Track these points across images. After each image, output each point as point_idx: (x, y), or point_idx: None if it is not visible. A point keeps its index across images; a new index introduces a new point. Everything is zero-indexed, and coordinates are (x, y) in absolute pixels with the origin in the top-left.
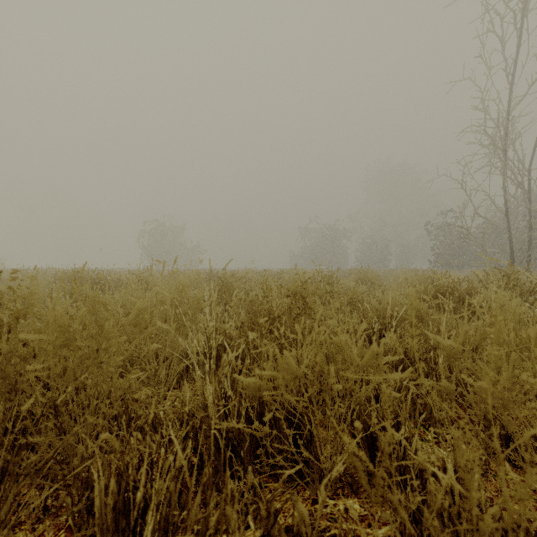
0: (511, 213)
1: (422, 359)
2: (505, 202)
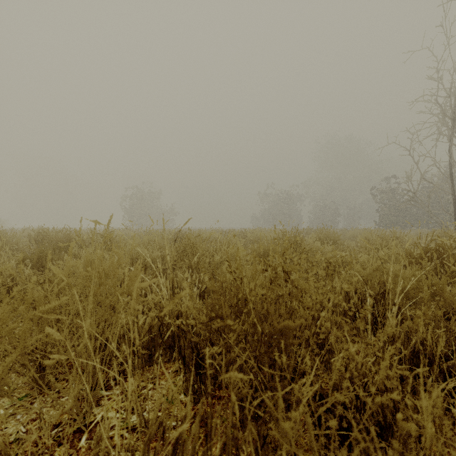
0: (454, 178)
1: (454, 359)
2: (450, 167)
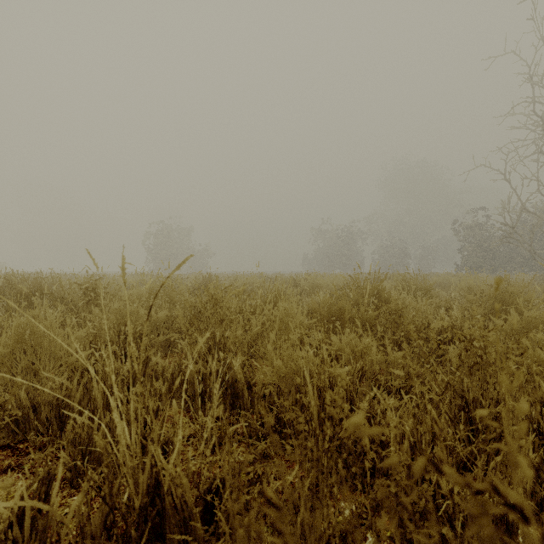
0: None
1: None
2: None
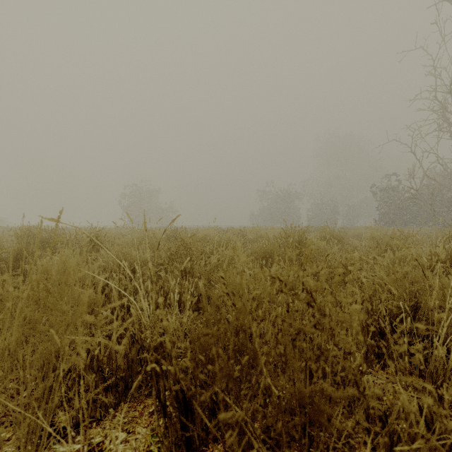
0: None
1: None
2: None
